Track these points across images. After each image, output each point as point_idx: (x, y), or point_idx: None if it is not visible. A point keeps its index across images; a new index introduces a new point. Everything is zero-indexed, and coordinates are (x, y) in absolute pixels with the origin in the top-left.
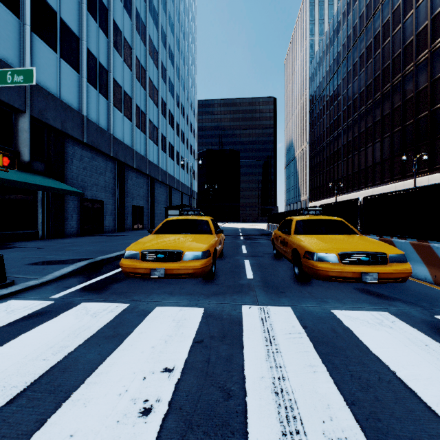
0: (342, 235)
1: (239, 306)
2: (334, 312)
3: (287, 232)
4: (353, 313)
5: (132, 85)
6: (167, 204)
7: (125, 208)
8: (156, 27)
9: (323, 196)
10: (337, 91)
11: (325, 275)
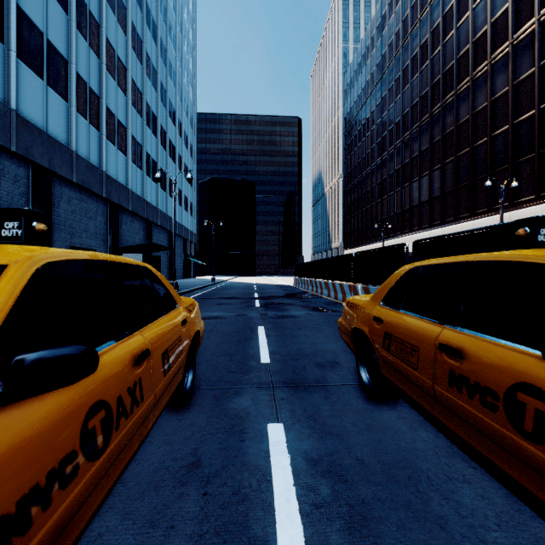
0: None
1: None
2: None
3: None
4: None
5: (69, 39)
6: None
7: None
8: None
9: (362, 242)
10: (381, 105)
11: None
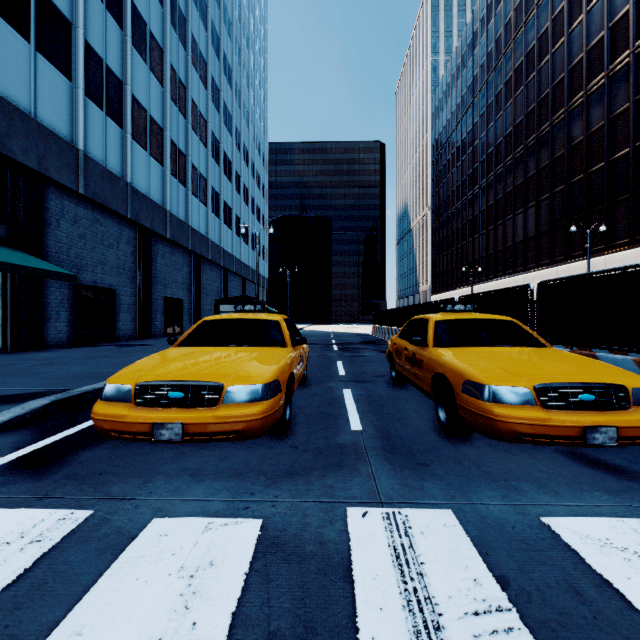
0: (521, 348)
1: (341, 511)
2: (550, 524)
3: (421, 341)
4: (591, 525)
5: (164, 109)
6: (221, 296)
7: (152, 302)
8: (203, 23)
9: (452, 286)
10: (472, 132)
11: (511, 431)
